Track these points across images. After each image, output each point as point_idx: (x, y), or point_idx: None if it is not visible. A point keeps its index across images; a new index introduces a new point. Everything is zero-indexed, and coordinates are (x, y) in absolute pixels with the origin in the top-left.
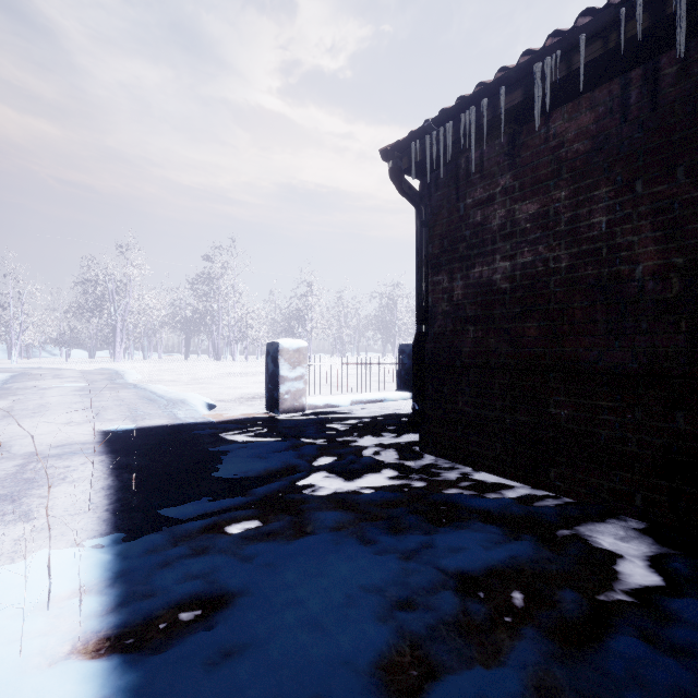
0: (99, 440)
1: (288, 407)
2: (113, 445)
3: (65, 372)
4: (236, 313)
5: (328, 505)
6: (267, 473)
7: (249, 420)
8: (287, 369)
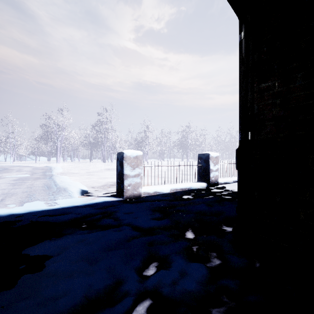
0: None
1: (130, 194)
2: None
3: (25, 168)
4: (112, 140)
5: None
6: (85, 301)
7: (101, 205)
8: (129, 169)
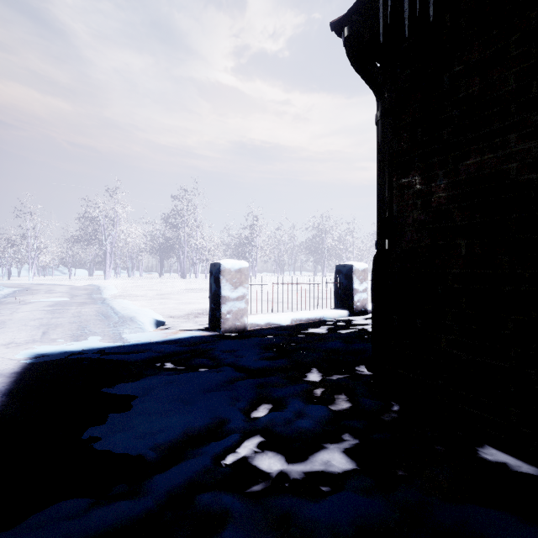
0: (17, 369)
1: (230, 326)
2: (24, 379)
3: (58, 288)
4: (198, 241)
5: (264, 537)
6: (185, 437)
7: (189, 341)
8: (229, 289)
